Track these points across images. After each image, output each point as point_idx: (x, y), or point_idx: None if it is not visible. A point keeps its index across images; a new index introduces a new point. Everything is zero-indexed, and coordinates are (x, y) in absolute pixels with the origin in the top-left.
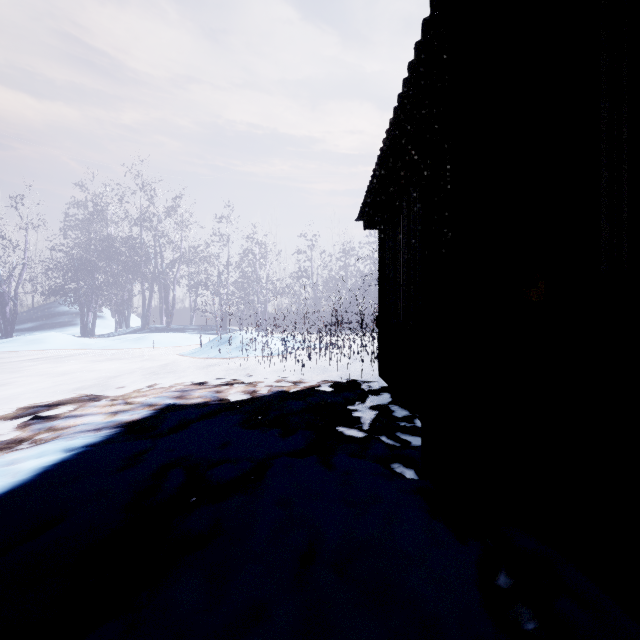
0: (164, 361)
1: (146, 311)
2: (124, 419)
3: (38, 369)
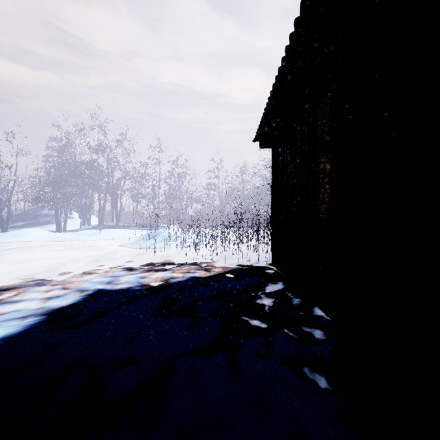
0: (108, 250)
1: (101, 213)
2: (53, 306)
3: (11, 257)
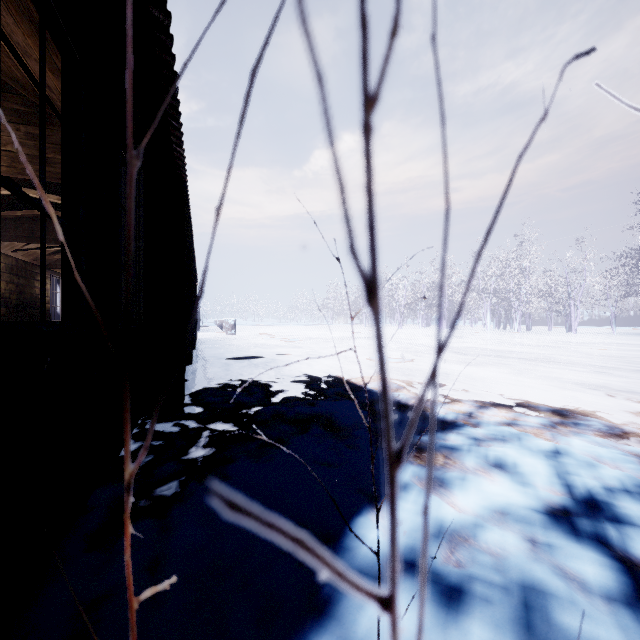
0: None
1: None
2: None
3: None
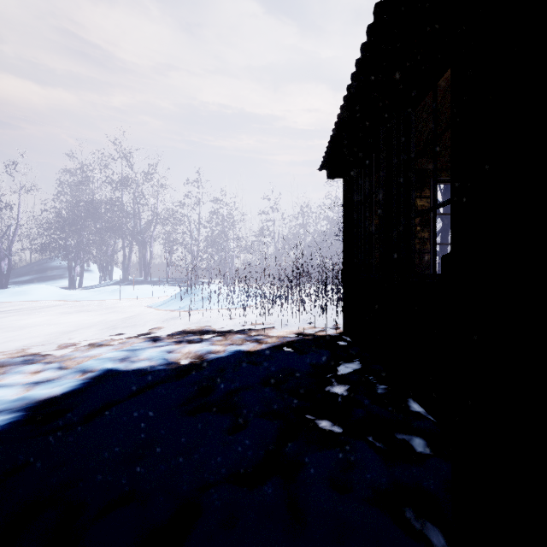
0: (130, 313)
1: (126, 265)
2: (38, 396)
3: (4, 322)
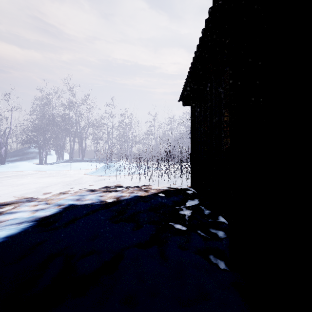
0: (76, 177)
1: (71, 151)
2: (39, 215)
3: (9, 182)
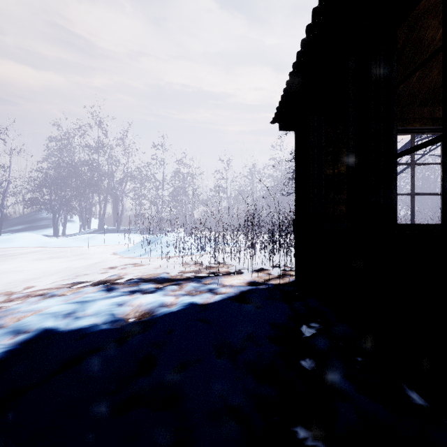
0: (97, 259)
1: (101, 217)
2: None
3: None
